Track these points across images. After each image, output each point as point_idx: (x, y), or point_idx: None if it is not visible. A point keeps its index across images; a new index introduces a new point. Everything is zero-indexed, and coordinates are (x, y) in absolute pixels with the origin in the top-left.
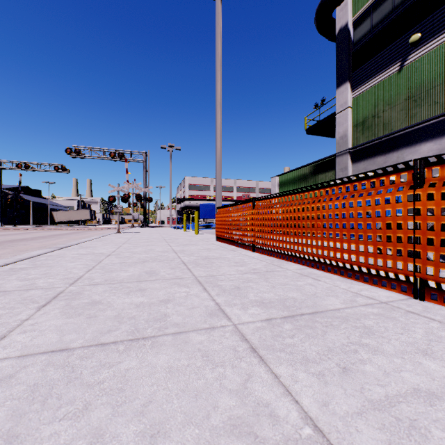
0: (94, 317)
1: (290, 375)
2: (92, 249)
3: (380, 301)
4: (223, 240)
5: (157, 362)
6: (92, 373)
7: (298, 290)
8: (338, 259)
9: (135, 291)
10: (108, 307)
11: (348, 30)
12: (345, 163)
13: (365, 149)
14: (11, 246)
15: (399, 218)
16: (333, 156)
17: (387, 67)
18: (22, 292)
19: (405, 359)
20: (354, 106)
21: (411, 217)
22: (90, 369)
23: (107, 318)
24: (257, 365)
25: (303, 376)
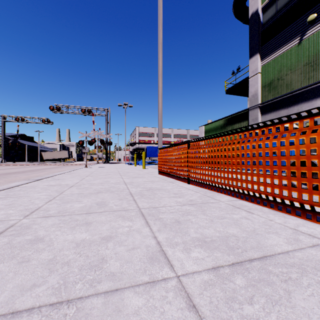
0: (27, 261)
1: None
2: (60, 181)
3: None
4: (164, 174)
5: None
6: None
7: (236, 225)
8: (268, 193)
9: (81, 225)
10: (47, 247)
11: (258, 15)
12: (256, 115)
13: (271, 104)
14: (4, 178)
15: None
16: (246, 110)
17: (289, 41)
18: None
19: None
20: (263, 72)
21: None
22: None
23: (39, 263)
24: None
25: None
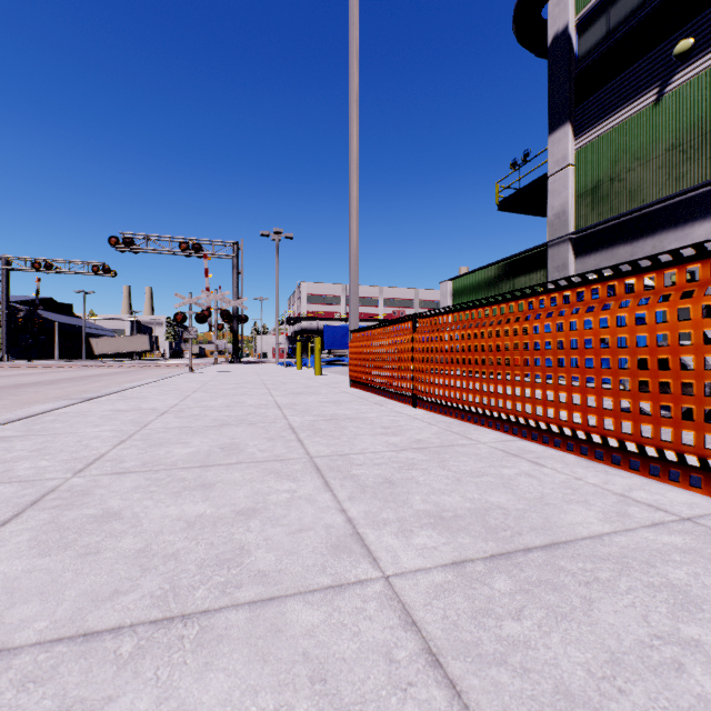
0: (95, 553)
1: None
2: (139, 401)
3: (679, 516)
4: (362, 386)
5: (200, 701)
6: None
7: (507, 487)
8: (576, 424)
9: (193, 489)
10: (131, 528)
11: (569, 38)
12: (563, 257)
13: (597, 233)
14: (13, 395)
15: (710, 349)
16: (543, 246)
17: (635, 96)
18: None
19: None
20: (579, 163)
21: None
22: None
23: (120, 556)
24: None
25: None
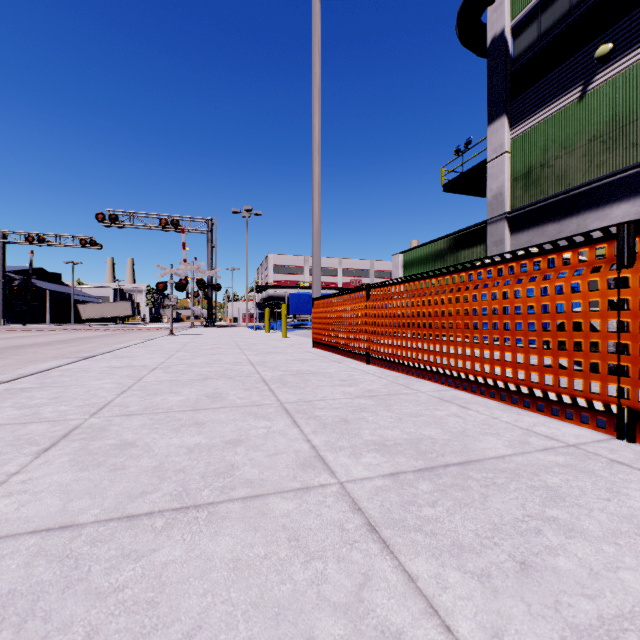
0: (122, 469)
1: (434, 576)
2: (130, 359)
3: (566, 443)
4: (323, 347)
5: (215, 550)
6: (106, 570)
7: (438, 424)
8: (497, 376)
9: (189, 426)
10: (145, 453)
11: (505, 41)
12: (500, 233)
13: (530, 213)
14: (15, 355)
15: (594, 315)
16: (483, 223)
17: (562, 93)
18: (17, 427)
19: (620, 546)
20: (514, 151)
21: (613, 314)
22: (104, 563)
23: (141, 470)
24: (379, 556)
25: (456, 578)
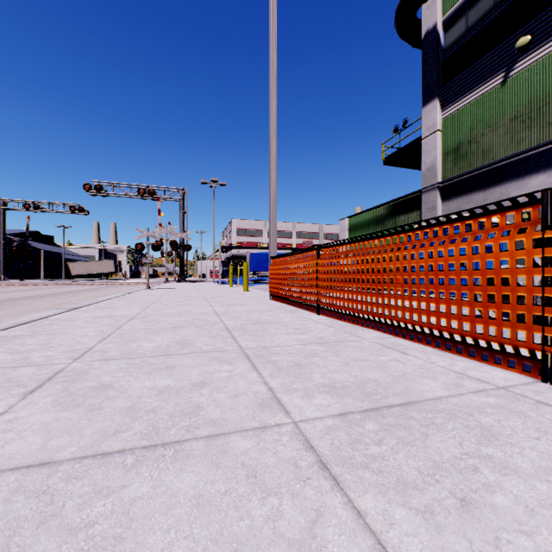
0: (99, 409)
1: (381, 513)
2: (111, 310)
3: (496, 386)
4: (279, 299)
5: (179, 487)
6: (79, 505)
7: (381, 368)
8: (432, 325)
9: (160, 370)
10: (120, 394)
11: (437, 34)
12: (433, 201)
13: (459, 183)
14: (13, 306)
15: (520, 271)
16: (418, 192)
17: (487, 79)
18: (8, 370)
19: (551, 483)
20: (445, 129)
21: (538, 270)
22: (77, 499)
23: (116, 410)
24: (330, 493)
25: (401, 514)
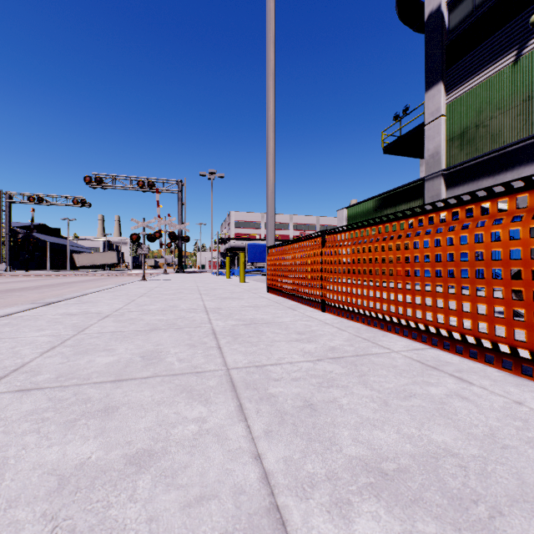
0: None
1: None
2: (90, 305)
3: None
4: (277, 292)
5: None
6: None
7: (445, 417)
8: (499, 337)
9: (92, 416)
10: None
11: (441, 15)
12: (437, 189)
13: (465, 169)
14: (0, 298)
15: None
16: (420, 180)
17: (497, 58)
18: None
19: None
20: (450, 114)
21: None
22: None
23: None
24: None
25: None
